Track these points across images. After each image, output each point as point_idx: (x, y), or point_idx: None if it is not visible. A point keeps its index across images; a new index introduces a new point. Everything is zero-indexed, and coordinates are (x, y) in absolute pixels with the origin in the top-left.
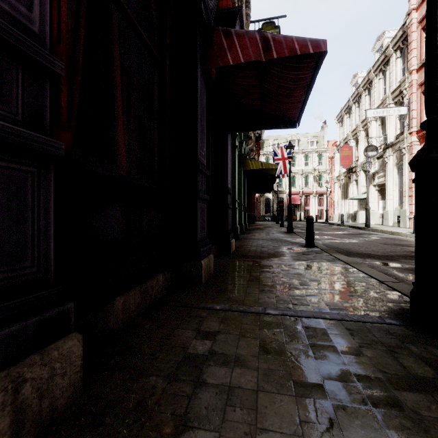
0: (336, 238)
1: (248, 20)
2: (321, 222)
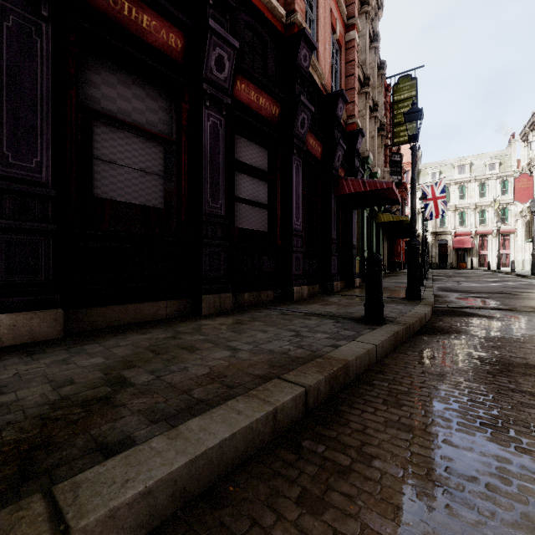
0: (465, 283)
1: (383, 79)
2: (491, 271)
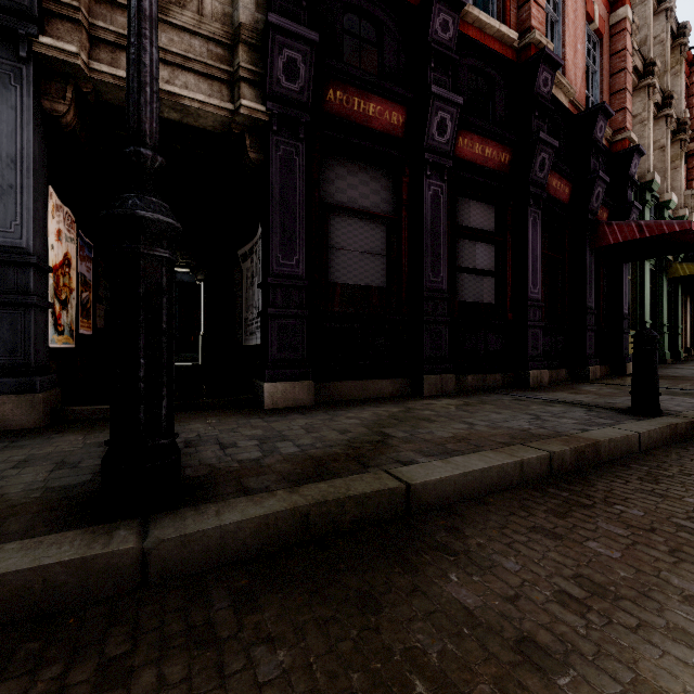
0: None
1: (684, 51)
2: None
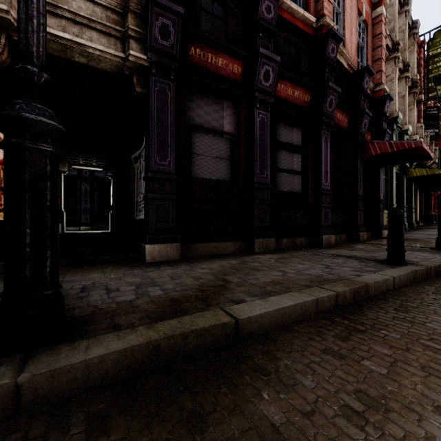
0: None
1: (416, 37)
2: None
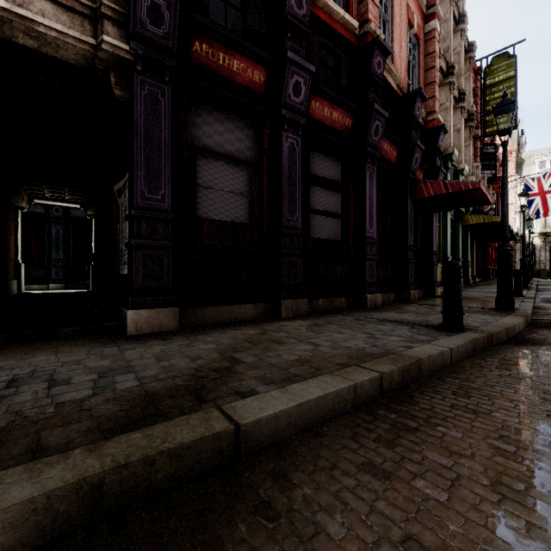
0: None
1: (472, 62)
2: None
